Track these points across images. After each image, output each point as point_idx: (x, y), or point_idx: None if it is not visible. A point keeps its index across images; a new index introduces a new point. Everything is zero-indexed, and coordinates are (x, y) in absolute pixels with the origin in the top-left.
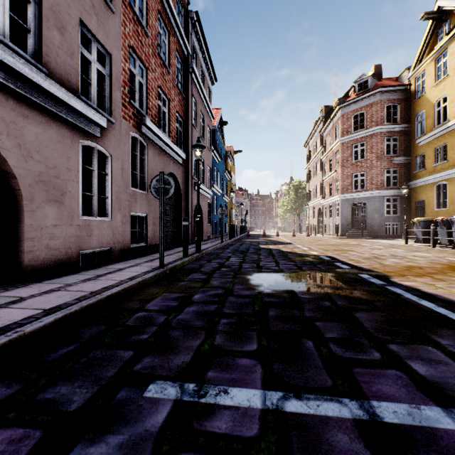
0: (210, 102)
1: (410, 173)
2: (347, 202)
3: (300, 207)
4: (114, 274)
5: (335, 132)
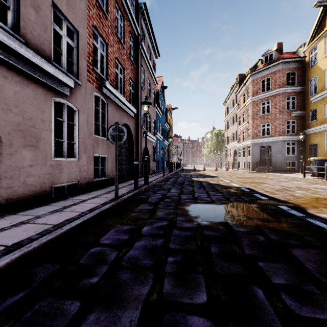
0: (154, 71)
1: (305, 123)
2: (256, 145)
3: (220, 149)
4: (77, 206)
5: (247, 93)
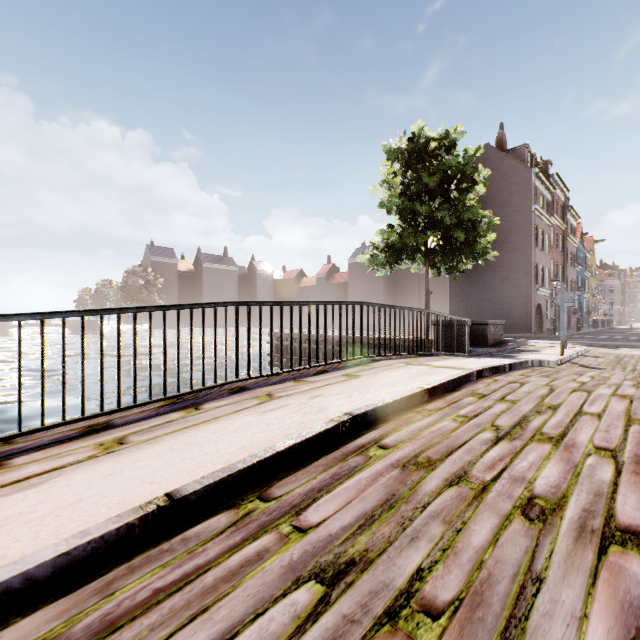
0: (574, 234)
1: None
2: None
3: None
4: None
5: None
